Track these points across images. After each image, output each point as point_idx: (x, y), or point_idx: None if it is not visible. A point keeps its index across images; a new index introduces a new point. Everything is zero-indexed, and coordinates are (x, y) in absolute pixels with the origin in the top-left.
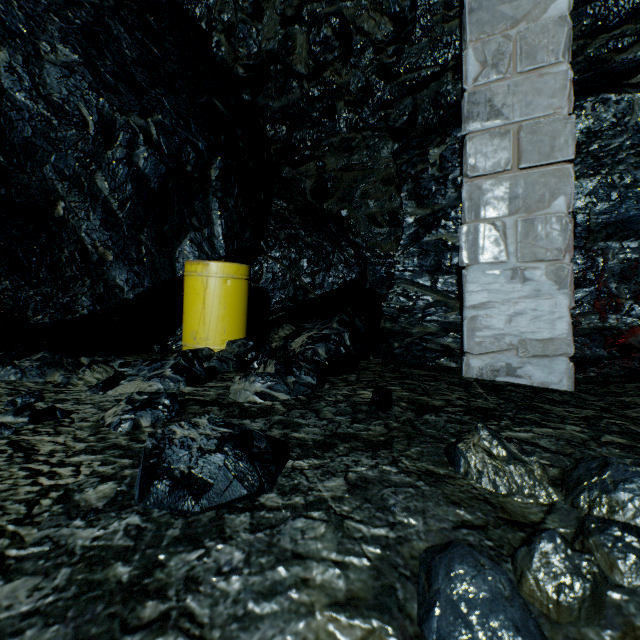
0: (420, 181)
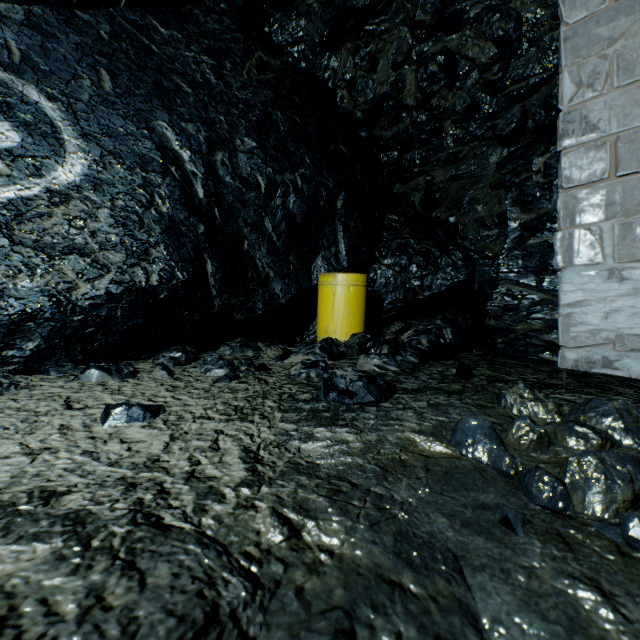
0: (524, 189)
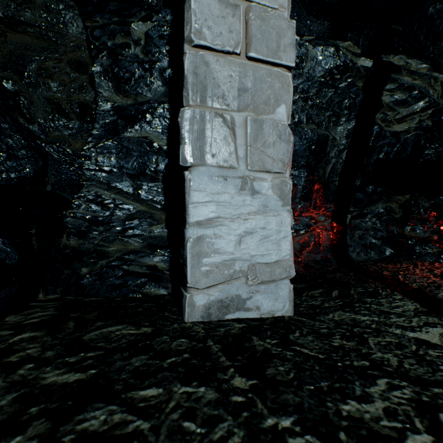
0: (120, 57)
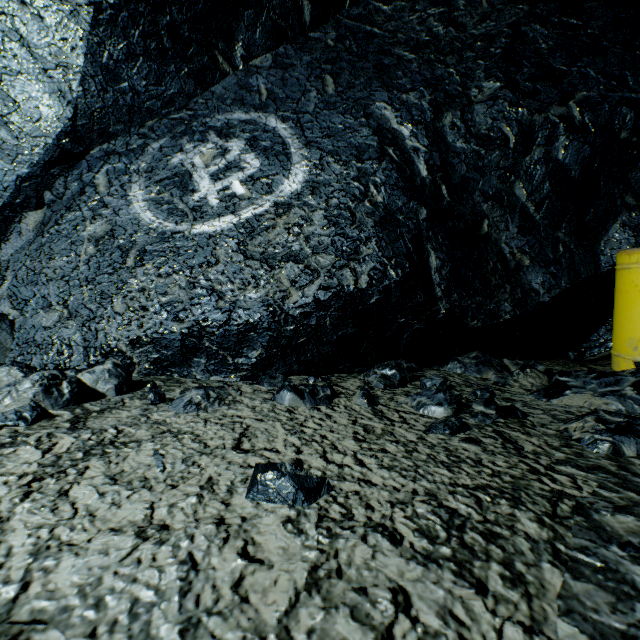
0: None
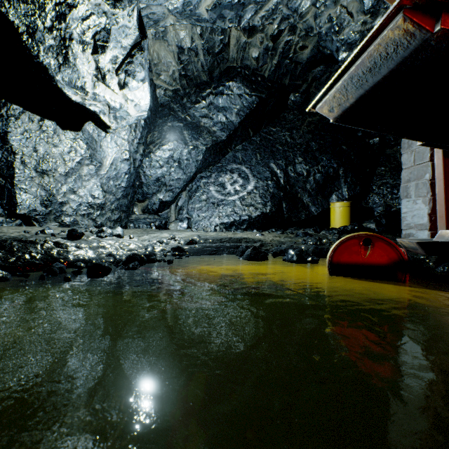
0: None
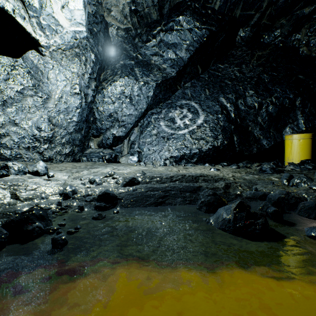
0: None
